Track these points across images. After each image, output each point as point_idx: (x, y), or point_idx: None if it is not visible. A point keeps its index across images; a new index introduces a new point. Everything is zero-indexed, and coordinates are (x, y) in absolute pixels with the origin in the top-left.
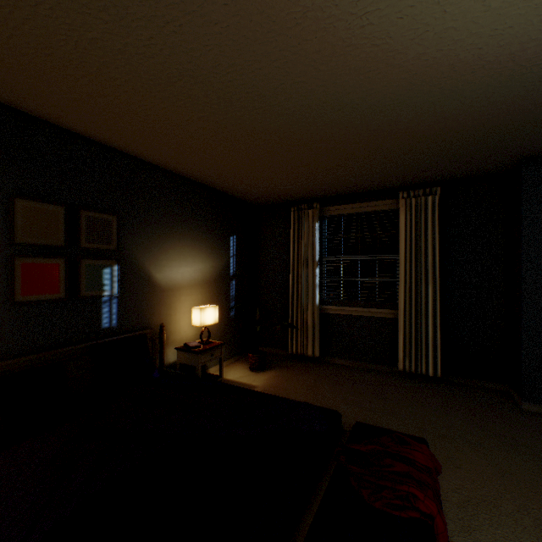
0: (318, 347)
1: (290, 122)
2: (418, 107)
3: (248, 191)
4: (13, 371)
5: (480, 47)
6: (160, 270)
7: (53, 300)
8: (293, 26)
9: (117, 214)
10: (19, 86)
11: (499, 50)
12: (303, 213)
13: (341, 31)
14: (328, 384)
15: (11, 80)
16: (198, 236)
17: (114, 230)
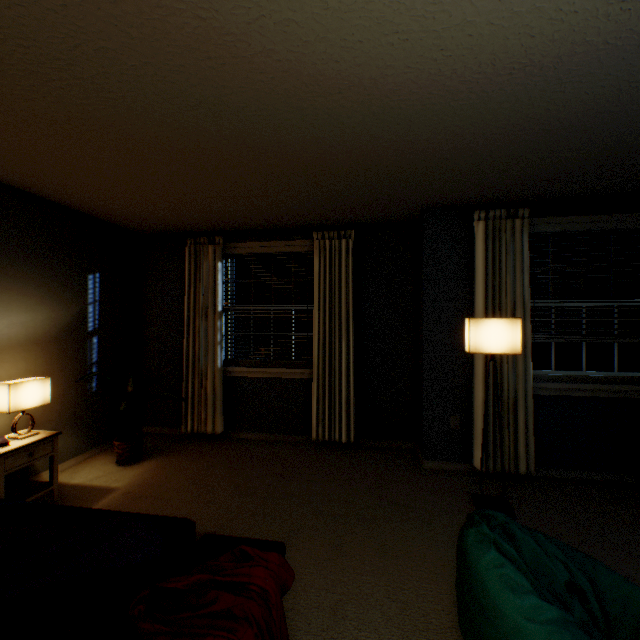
0: (221, 421)
1: (127, 113)
2: (296, 126)
3: (116, 212)
4: None
5: (337, 59)
6: None
7: None
8: None
9: None
10: None
11: (359, 70)
12: (202, 249)
13: None
14: (223, 470)
15: None
16: (18, 272)
17: None
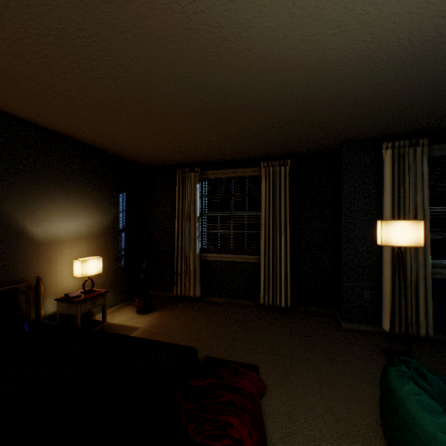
0: (198, 289)
1: (156, 94)
2: (260, 93)
3: (136, 154)
4: None
5: (295, 48)
6: (38, 225)
7: None
8: (130, 0)
9: None
10: None
11: (309, 53)
12: (187, 176)
13: (178, 14)
14: (203, 320)
15: None
16: (84, 193)
17: None
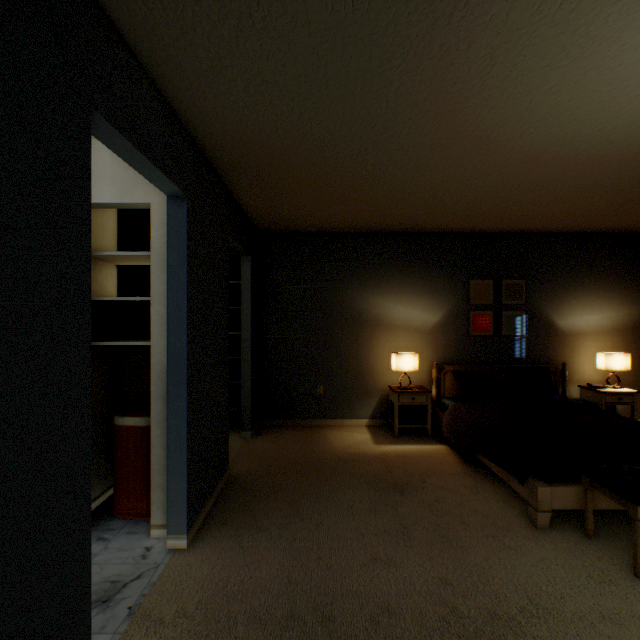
0: None
1: None
2: None
3: None
4: (469, 371)
5: None
6: (561, 318)
7: (486, 336)
8: None
9: (524, 278)
10: (474, 225)
11: None
12: None
13: None
14: None
15: (471, 224)
16: (605, 285)
17: (523, 290)
